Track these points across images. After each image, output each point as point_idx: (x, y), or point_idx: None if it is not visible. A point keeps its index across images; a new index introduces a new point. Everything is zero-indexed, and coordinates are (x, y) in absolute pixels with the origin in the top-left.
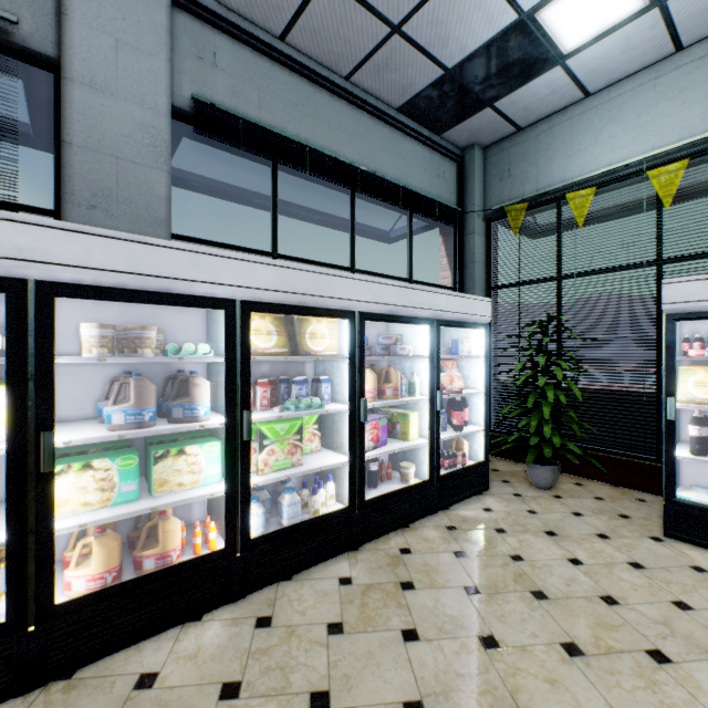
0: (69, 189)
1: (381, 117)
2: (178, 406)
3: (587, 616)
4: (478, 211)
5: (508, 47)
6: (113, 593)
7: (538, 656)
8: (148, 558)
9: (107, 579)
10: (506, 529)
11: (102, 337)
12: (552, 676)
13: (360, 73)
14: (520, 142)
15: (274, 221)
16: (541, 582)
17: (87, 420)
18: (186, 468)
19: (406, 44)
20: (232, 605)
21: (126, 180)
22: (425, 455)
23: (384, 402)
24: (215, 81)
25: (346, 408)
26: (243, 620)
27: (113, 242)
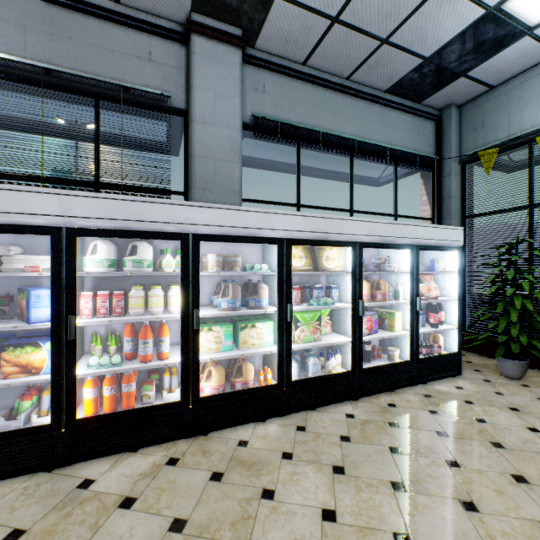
0: (193, 181)
1: (372, 100)
2: (252, 300)
3: (537, 463)
4: (454, 157)
5: (477, 32)
6: (224, 397)
7: (490, 477)
8: (238, 382)
9: (220, 390)
10: (473, 402)
11: (218, 261)
12: (500, 489)
13: (357, 73)
14: (492, 97)
15: (299, 183)
16: (500, 438)
17: (204, 306)
18: (255, 335)
19: (392, 49)
20: (281, 417)
21: (220, 172)
22: (407, 343)
23: (375, 303)
24: (264, 101)
25: (349, 306)
26: (289, 425)
27: (224, 211)
